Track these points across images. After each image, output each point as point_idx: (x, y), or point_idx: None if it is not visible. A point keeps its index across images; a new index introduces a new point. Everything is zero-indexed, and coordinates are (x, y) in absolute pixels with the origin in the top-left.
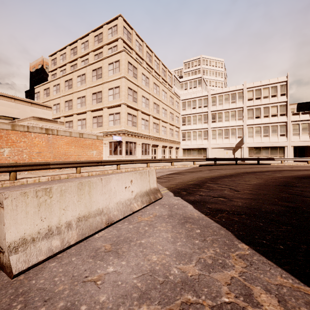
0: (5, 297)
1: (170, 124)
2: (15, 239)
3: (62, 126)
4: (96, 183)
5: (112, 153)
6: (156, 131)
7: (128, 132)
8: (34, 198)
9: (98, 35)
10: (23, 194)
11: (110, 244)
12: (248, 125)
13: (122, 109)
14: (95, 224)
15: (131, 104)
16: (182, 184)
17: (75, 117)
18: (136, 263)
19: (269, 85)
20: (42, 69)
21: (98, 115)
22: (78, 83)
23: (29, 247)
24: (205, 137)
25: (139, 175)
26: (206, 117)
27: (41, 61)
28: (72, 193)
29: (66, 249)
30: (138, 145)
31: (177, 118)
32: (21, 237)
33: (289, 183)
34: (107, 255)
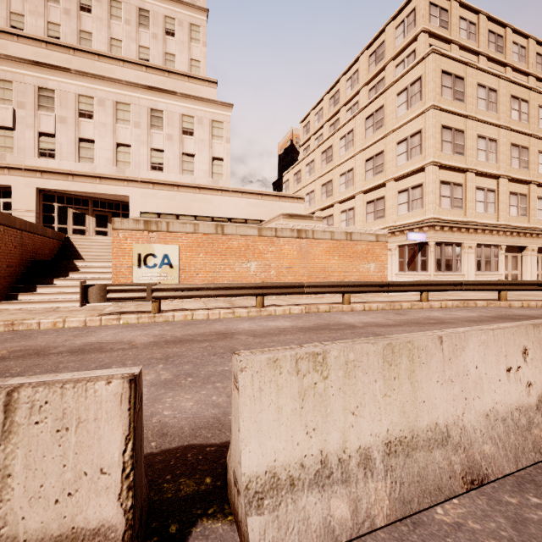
0: None
1: None
2: (258, 470)
3: (319, 224)
4: (427, 351)
5: (404, 267)
6: (517, 212)
7: (442, 222)
8: (292, 376)
9: (375, 51)
10: (271, 364)
11: None
12: None
13: (428, 176)
14: (434, 476)
15: (450, 160)
16: None
17: (336, 209)
18: None
19: None
20: (292, 146)
21: (376, 197)
22: (341, 149)
23: (284, 502)
24: None
25: None
26: None
27: (291, 135)
28: (370, 370)
29: (363, 534)
30: (466, 248)
31: None
32: (268, 467)
33: None
34: None
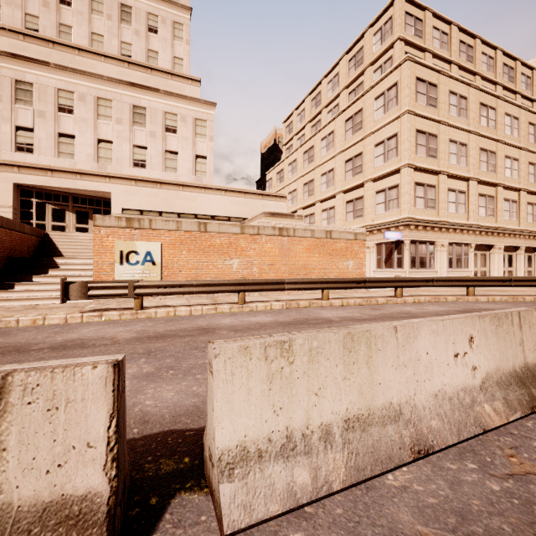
0: None
1: (528, 193)
2: (230, 445)
3: (300, 222)
4: (383, 339)
5: (381, 264)
6: (486, 212)
7: (417, 222)
8: (261, 362)
9: (354, 56)
10: (242, 351)
11: None
12: None
13: (404, 177)
14: (386, 448)
15: (424, 163)
16: None
17: (318, 207)
18: None
19: None
20: (275, 145)
21: (355, 196)
22: (322, 150)
23: (253, 471)
24: None
25: (491, 323)
26: None
27: (274, 134)
28: (332, 356)
29: (322, 497)
30: (439, 246)
31: None
32: (239, 442)
33: None
34: None
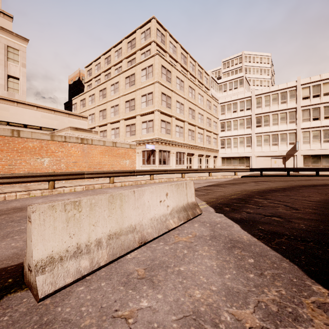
0: (29, 326)
1: (207, 131)
2: (43, 257)
3: (96, 136)
4: (128, 196)
5: (145, 162)
6: (191, 138)
7: (162, 140)
8: (62, 212)
9: (131, 41)
10: (50, 208)
11: (144, 269)
12: (303, 128)
13: (156, 116)
14: (127, 243)
15: (165, 110)
16: (223, 198)
17: (109, 127)
18: (175, 299)
19: None
20: (79, 81)
21: (131, 123)
22: (111, 91)
23: (57, 267)
24: (247, 144)
25: (175, 187)
26: (249, 122)
27: (78, 73)
28: (102, 206)
29: (95, 270)
30: (172, 153)
31: (215, 124)
32: (49, 255)
33: None
34: (140, 282)
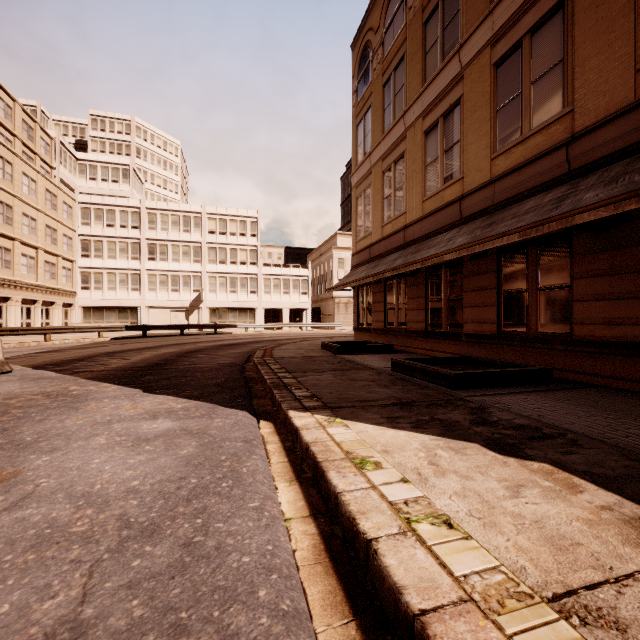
0: None
1: (46, 252)
2: None
3: None
4: None
5: None
6: (2, 264)
7: None
8: None
9: None
10: None
11: None
12: (209, 272)
13: None
14: None
15: None
16: (53, 361)
17: None
18: None
19: (237, 216)
20: None
21: None
22: None
23: None
24: (134, 287)
25: None
26: (137, 249)
27: None
28: None
29: None
30: None
31: (68, 241)
32: None
33: (201, 350)
34: None
